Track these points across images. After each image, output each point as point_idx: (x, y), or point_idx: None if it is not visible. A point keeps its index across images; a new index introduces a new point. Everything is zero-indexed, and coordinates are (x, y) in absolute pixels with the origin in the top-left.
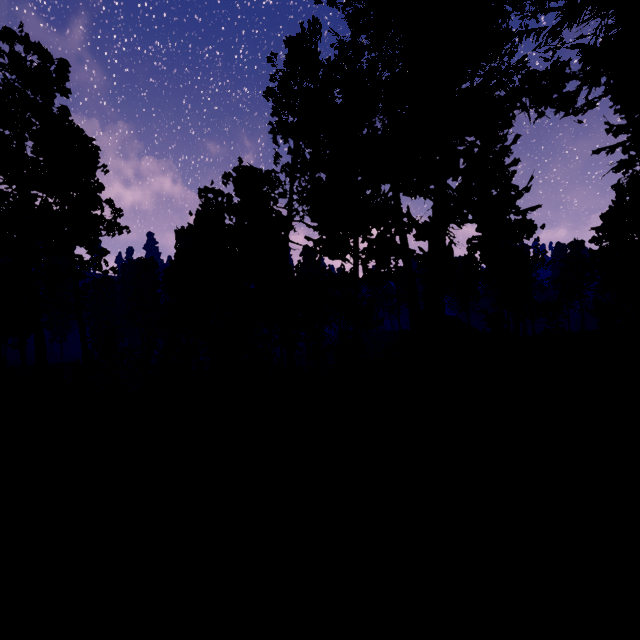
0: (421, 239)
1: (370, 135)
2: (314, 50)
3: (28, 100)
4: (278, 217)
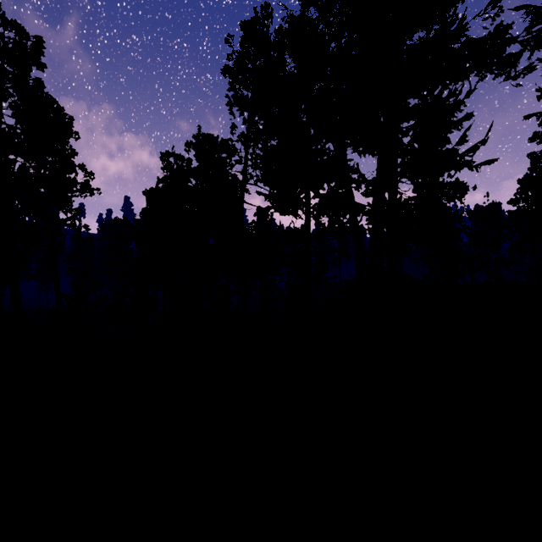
0: (373, 194)
1: (322, 88)
2: (266, 31)
3: (4, 72)
4: (233, 179)
